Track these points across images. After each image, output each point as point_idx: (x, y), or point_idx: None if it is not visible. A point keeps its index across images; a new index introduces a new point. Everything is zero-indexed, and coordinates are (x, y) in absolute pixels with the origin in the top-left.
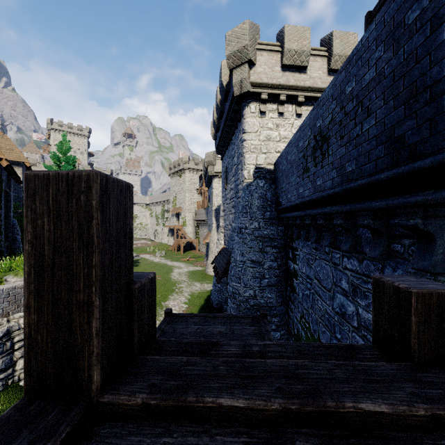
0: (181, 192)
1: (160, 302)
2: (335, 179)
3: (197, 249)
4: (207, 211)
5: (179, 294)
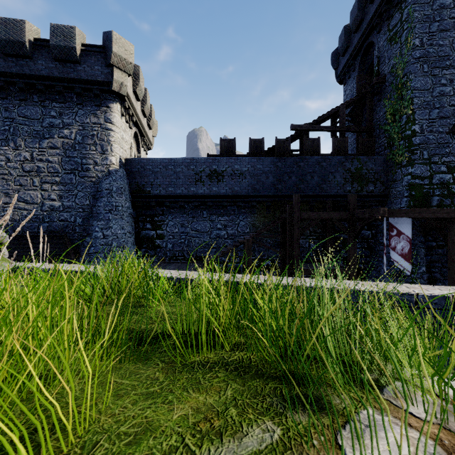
0: None
1: None
2: (228, 190)
3: None
4: None
5: None
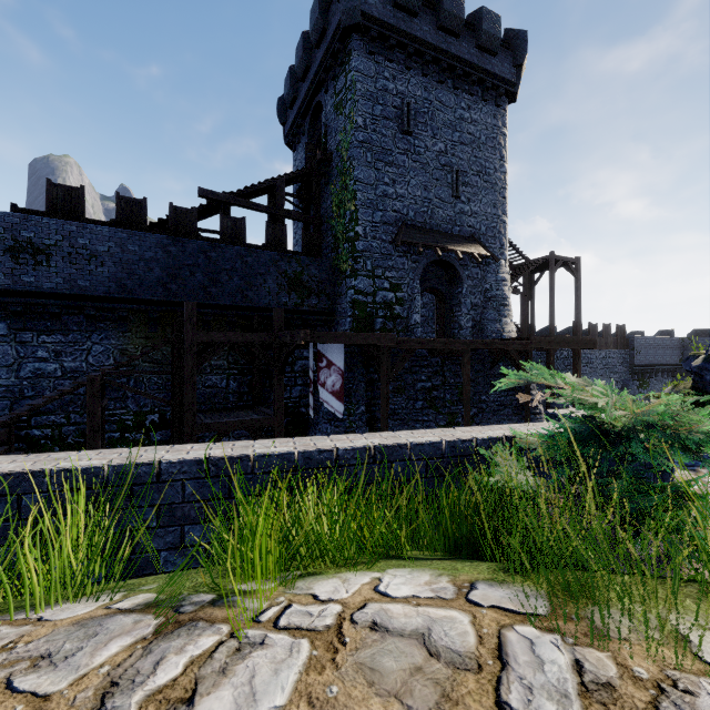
0: None
1: None
2: (62, 285)
3: None
4: None
5: None
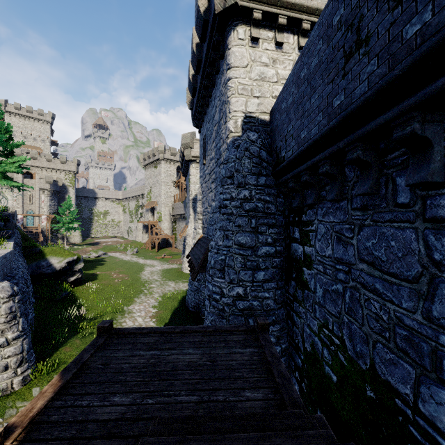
0: (156, 185)
1: (123, 306)
2: None
3: (173, 247)
4: (185, 204)
5: (148, 296)
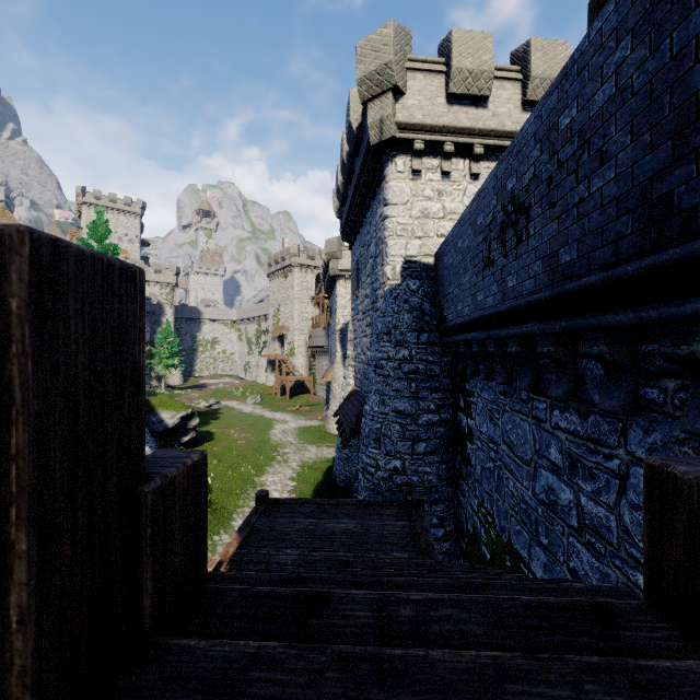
0: (286, 303)
1: (253, 477)
2: (540, 277)
3: (311, 393)
4: (328, 331)
5: (283, 464)
